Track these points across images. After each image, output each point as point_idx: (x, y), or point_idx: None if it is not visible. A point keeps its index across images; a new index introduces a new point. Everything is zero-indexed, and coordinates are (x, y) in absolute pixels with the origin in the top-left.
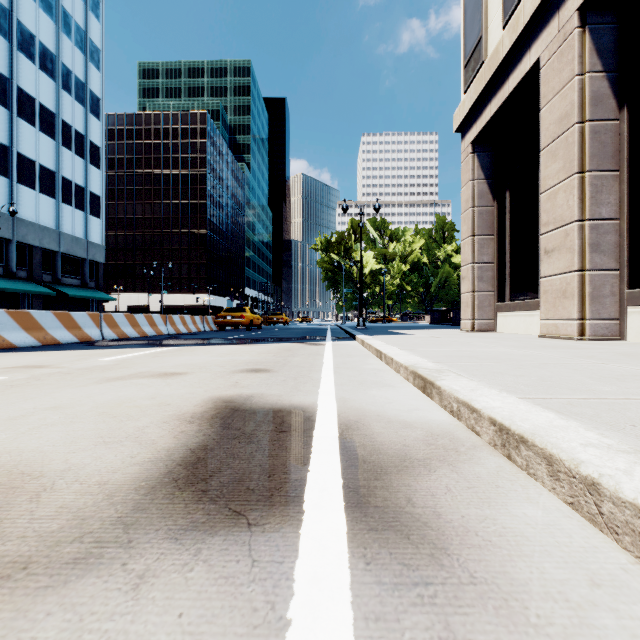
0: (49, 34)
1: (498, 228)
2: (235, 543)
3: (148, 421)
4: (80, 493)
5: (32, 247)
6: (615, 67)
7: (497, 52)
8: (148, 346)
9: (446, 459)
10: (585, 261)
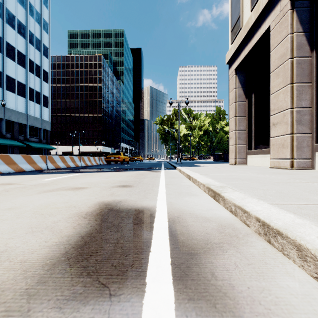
0: (22, 15)
1: (248, 112)
2: (99, 312)
3: (60, 217)
4: (7, 269)
5: (13, 122)
6: (309, 30)
7: (248, 23)
8: (70, 172)
9: (232, 243)
10: (294, 129)
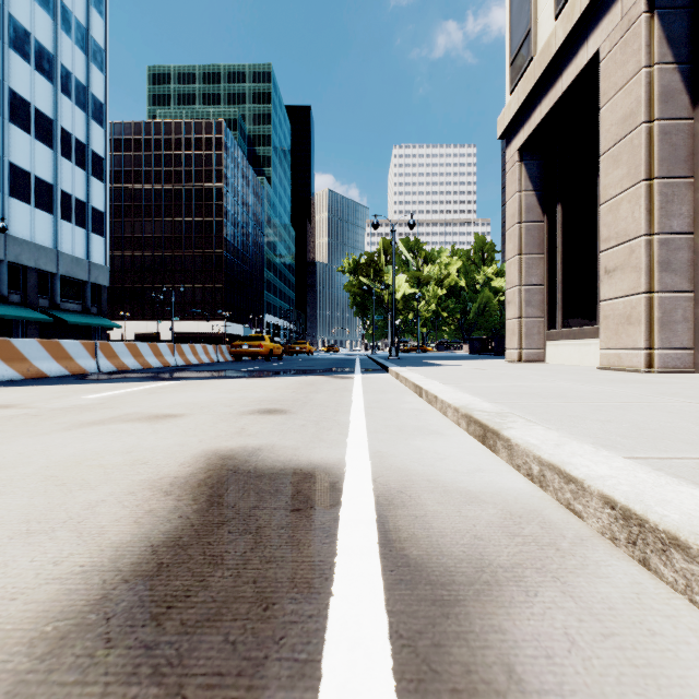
0: (46, 31)
1: (548, 246)
2: None
3: (107, 491)
4: None
5: (27, 268)
6: (688, 58)
7: (549, 45)
8: (148, 380)
9: (546, 566)
10: (653, 281)
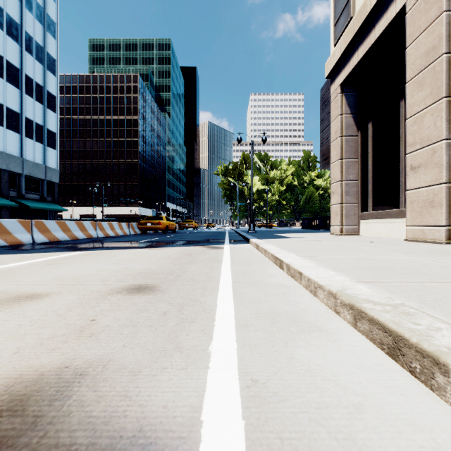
0: (14, 8)
1: (361, 153)
2: None
3: None
4: None
5: (0, 170)
6: None
7: (365, 6)
8: (62, 250)
9: None
10: None
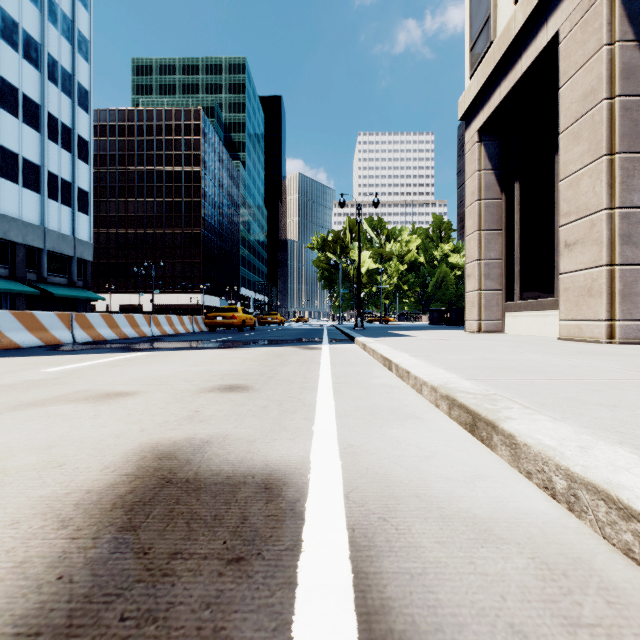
0: (33, 22)
1: (506, 222)
2: None
3: None
4: None
5: (15, 244)
6: None
7: (508, 29)
8: (118, 351)
9: None
10: (615, 254)
